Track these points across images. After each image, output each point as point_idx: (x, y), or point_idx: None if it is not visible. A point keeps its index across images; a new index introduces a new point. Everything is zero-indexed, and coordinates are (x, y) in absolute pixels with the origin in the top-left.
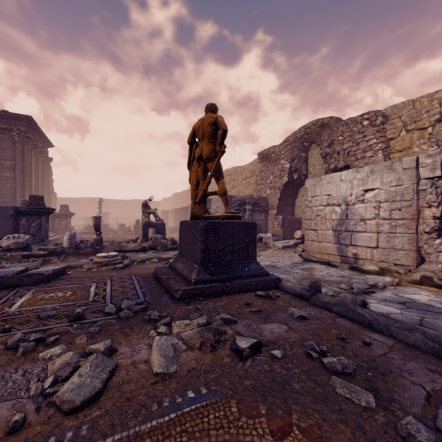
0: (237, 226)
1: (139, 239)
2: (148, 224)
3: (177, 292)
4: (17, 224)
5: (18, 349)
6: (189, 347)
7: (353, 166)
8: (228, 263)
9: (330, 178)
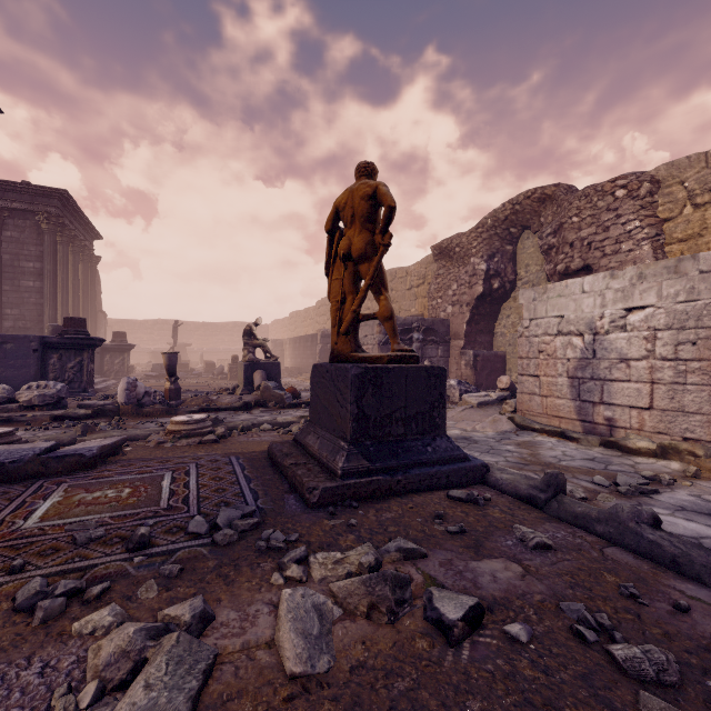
0: (414, 375)
1: (239, 388)
2: (254, 364)
3: (313, 492)
4: (44, 363)
5: (34, 614)
6: (347, 611)
7: (599, 267)
8: (399, 439)
9: (563, 288)
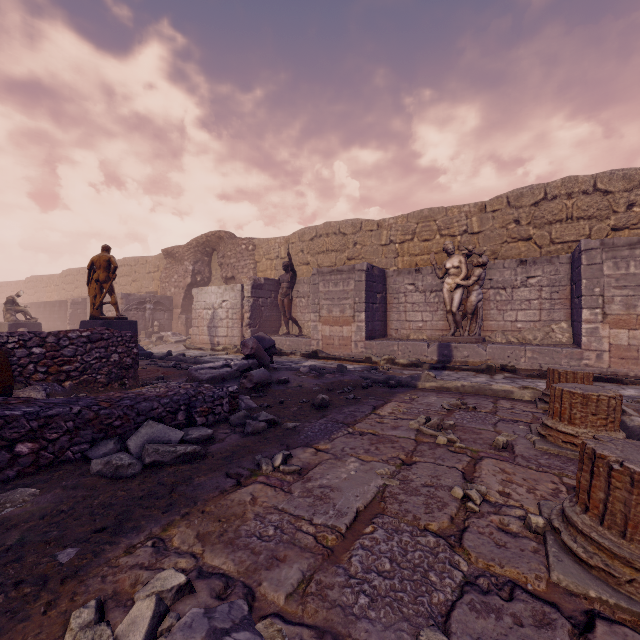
0: (125, 323)
1: None
2: (17, 324)
3: None
4: None
5: None
6: None
7: (237, 278)
8: None
9: (207, 290)
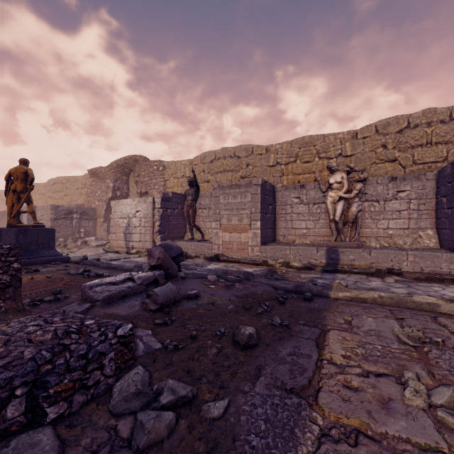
0: (41, 231)
1: None
2: None
3: None
4: None
5: None
6: None
7: (150, 193)
8: (35, 250)
9: (123, 202)
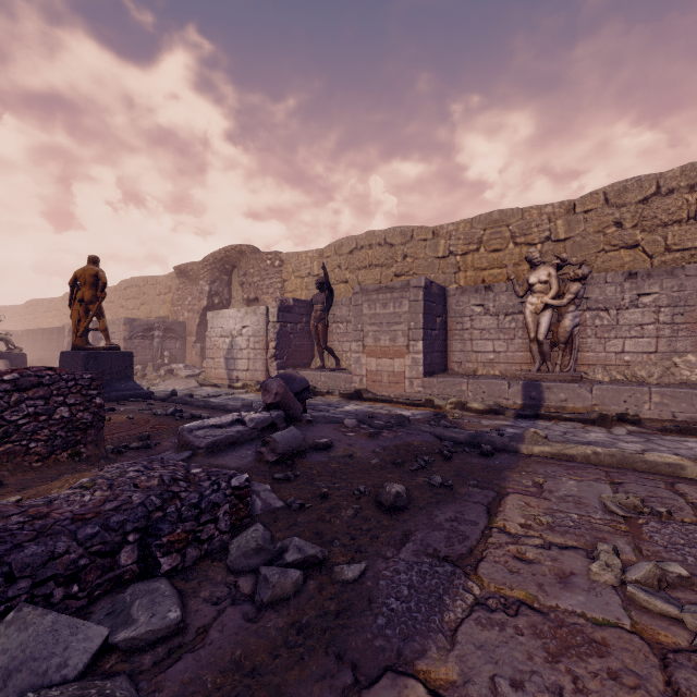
0: (116, 355)
1: None
2: None
3: None
4: None
5: None
6: None
7: (261, 300)
8: (108, 382)
9: (224, 313)
